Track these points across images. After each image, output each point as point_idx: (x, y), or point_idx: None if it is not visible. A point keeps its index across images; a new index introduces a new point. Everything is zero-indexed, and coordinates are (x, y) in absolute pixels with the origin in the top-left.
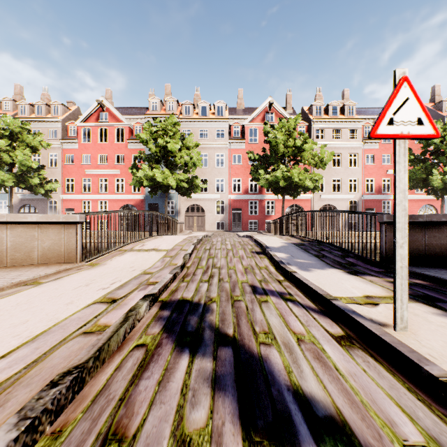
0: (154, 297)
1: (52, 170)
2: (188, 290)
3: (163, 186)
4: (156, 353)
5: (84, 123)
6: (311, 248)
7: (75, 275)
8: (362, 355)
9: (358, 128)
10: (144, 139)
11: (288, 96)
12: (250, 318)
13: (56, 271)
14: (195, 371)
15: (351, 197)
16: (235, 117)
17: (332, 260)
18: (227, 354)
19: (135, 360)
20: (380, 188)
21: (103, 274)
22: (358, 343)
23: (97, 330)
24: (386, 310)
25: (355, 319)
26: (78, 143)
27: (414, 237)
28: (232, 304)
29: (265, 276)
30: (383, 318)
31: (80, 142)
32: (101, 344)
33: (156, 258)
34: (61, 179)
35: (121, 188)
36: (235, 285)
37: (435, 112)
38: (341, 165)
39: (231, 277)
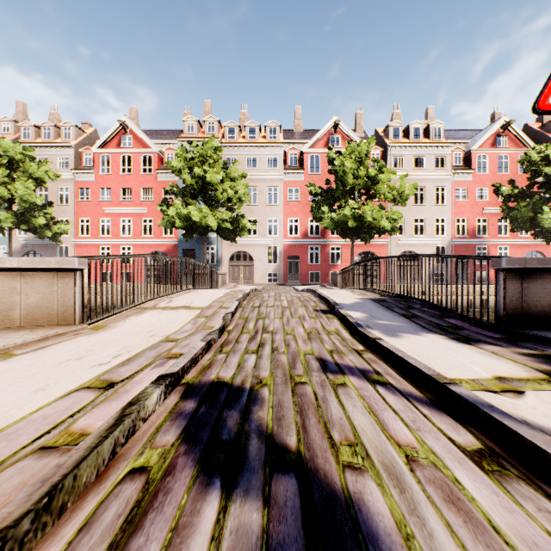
0: (174, 379)
1: (62, 207)
2: (228, 365)
3: (201, 228)
4: (163, 489)
5: (103, 150)
6: (396, 305)
7: (68, 343)
8: (529, 494)
9: (446, 154)
10: (176, 168)
11: (358, 116)
12: (322, 415)
13: (42, 337)
14: (230, 535)
15: (438, 241)
16: (292, 142)
17: (428, 321)
18: (288, 491)
19: (123, 504)
20: (474, 231)
21: (107, 341)
22: (513, 466)
23: (65, 442)
24: (541, 403)
25: (499, 421)
26: (95, 174)
27: (545, 289)
28: (292, 389)
29: (336, 345)
30: (544, 420)
31: (98, 173)
32: (59, 478)
33: (185, 318)
34: (73, 219)
35: (150, 231)
36: (296, 358)
37: (543, 134)
38: (425, 202)
39: (289, 346)
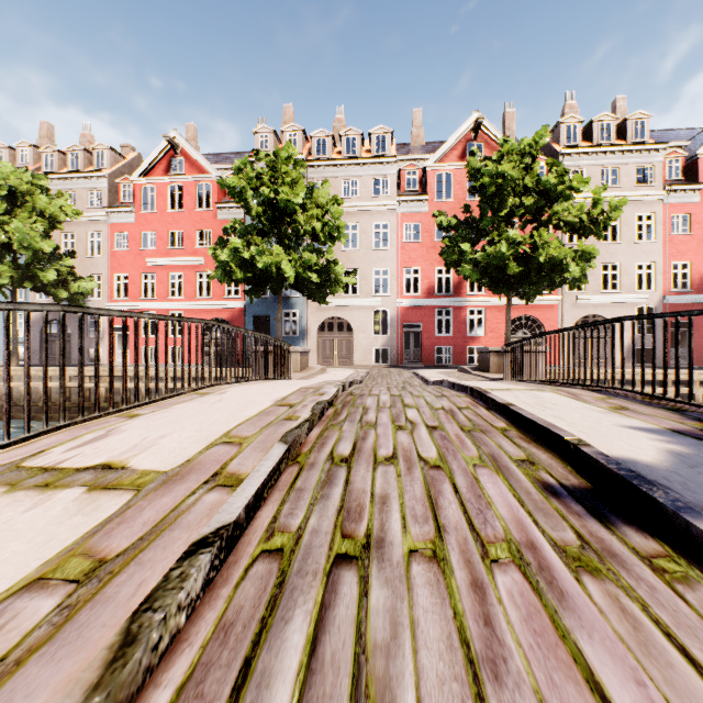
0: None
1: (93, 260)
2: None
3: (272, 281)
4: None
5: (145, 179)
6: None
7: None
8: None
9: (656, 162)
10: (235, 190)
11: (508, 116)
12: None
13: None
14: None
15: (641, 299)
16: (409, 158)
17: None
18: None
19: None
20: (702, 282)
21: None
22: None
23: None
24: None
25: None
26: (135, 213)
27: None
28: None
29: None
30: None
31: (138, 212)
32: None
33: None
34: (107, 275)
35: None
36: None
37: None
38: (620, 238)
39: None
